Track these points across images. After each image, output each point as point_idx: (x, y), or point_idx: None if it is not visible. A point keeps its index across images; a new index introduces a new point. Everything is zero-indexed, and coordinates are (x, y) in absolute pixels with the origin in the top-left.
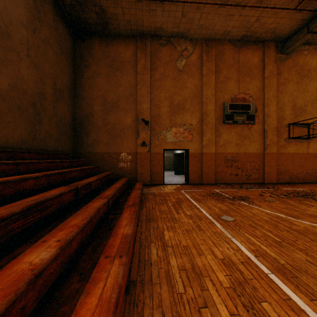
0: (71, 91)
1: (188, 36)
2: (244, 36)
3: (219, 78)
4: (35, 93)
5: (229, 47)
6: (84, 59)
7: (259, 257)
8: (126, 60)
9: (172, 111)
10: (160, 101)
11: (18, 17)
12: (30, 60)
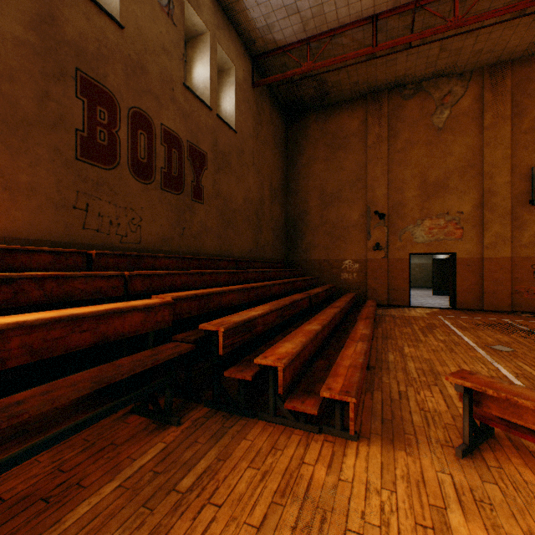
0: (283, 187)
1: (454, 71)
2: None
3: (520, 125)
4: (258, 200)
5: None
6: (297, 144)
7: (520, 378)
8: (351, 132)
9: (423, 194)
10: (403, 182)
11: (247, 130)
12: (254, 168)
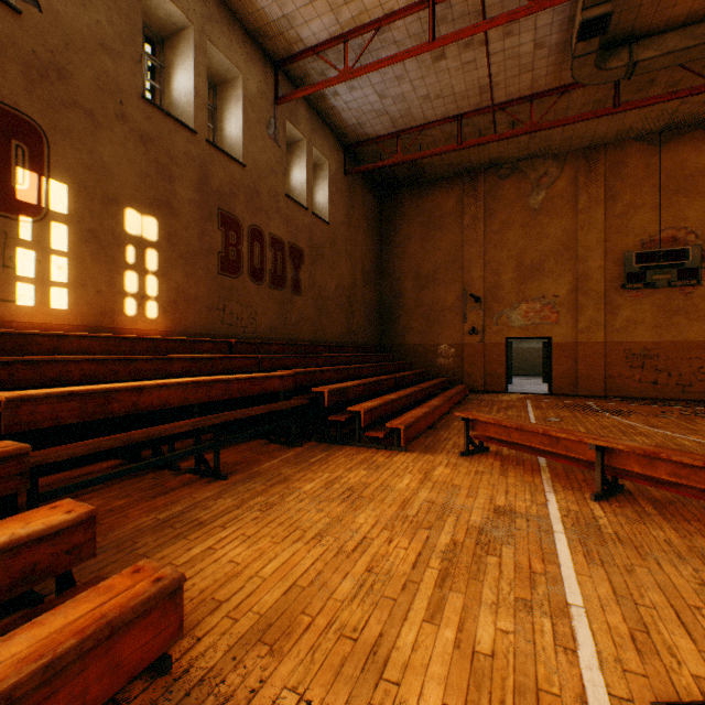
0: (376, 268)
1: (549, 153)
2: (668, 125)
3: (613, 209)
4: (350, 285)
5: (637, 150)
6: (391, 222)
7: None
8: (447, 211)
9: (520, 277)
10: (499, 265)
11: (340, 219)
12: (346, 254)
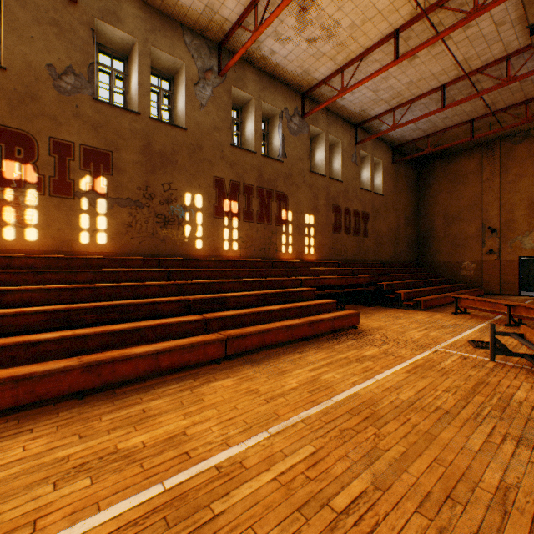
0: (414, 213)
1: None
2: None
3: None
4: (395, 227)
5: None
6: (425, 182)
7: None
8: (468, 171)
9: (531, 213)
10: (512, 205)
11: (389, 190)
12: (393, 209)
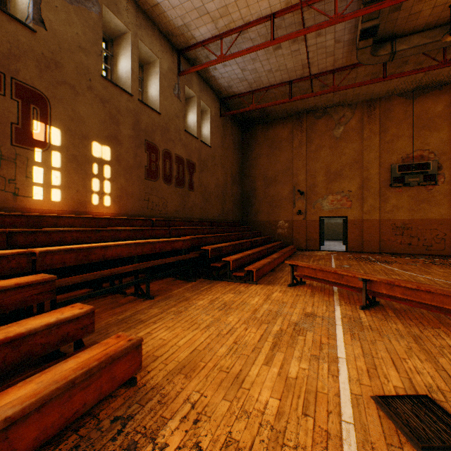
0: (240, 173)
1: (346, 103)
2: (417, 87)
3: (384, 138)
4: (223, 184)
5: (399, 102)
6: (249, 145)
7: None
8: (283, 139)
9: (328, 179)
10: (315, 172)
11: (217, 144)
12: (221, 165)
